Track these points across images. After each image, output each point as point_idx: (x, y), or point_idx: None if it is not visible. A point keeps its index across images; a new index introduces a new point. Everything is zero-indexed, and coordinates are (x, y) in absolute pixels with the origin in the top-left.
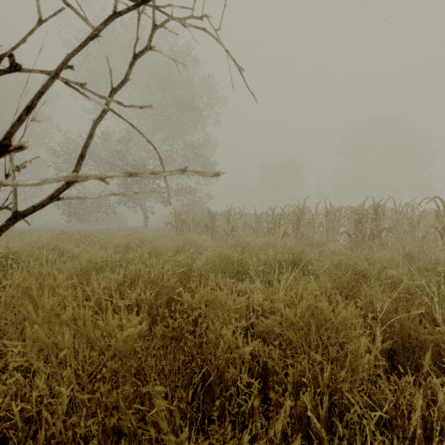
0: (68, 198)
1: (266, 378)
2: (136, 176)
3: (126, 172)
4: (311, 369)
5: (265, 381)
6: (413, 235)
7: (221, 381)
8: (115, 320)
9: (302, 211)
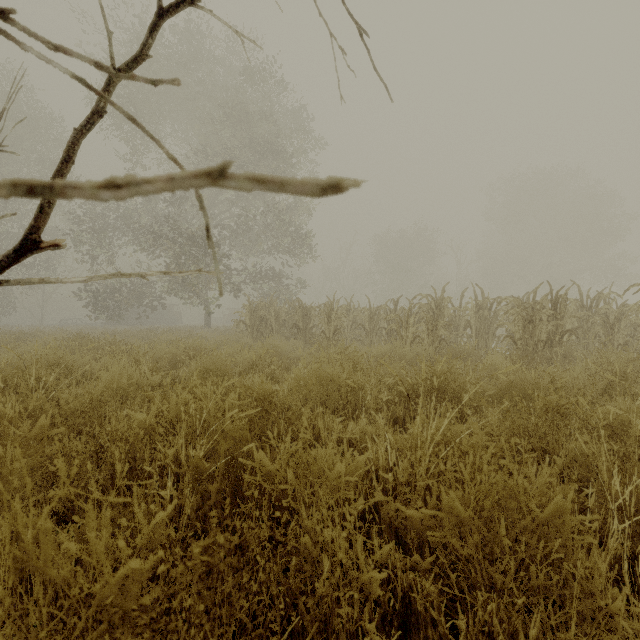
0: (19, 281)
1: (409, 620)
2: (50, 194)
3: (17, 180)
4: (501, 617)
5: (406, 625)
6: (610, 340)
7: (325, 637)
8: (102, 542)
9: (440, 304)
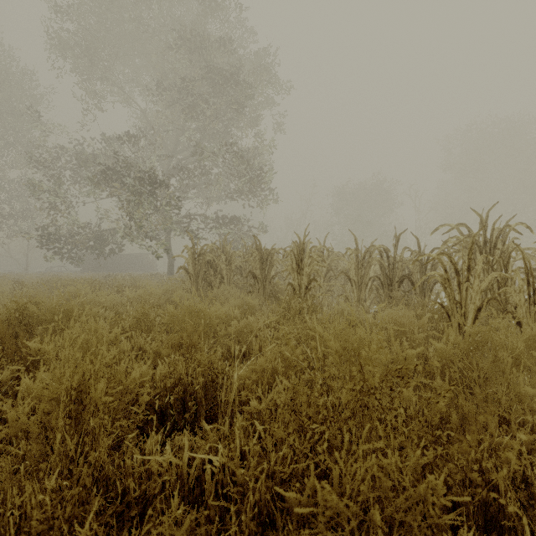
0: None
1: None
2: None
3: None
4: None
5: None
6: None
7: None
8: None
9: (491, 238)
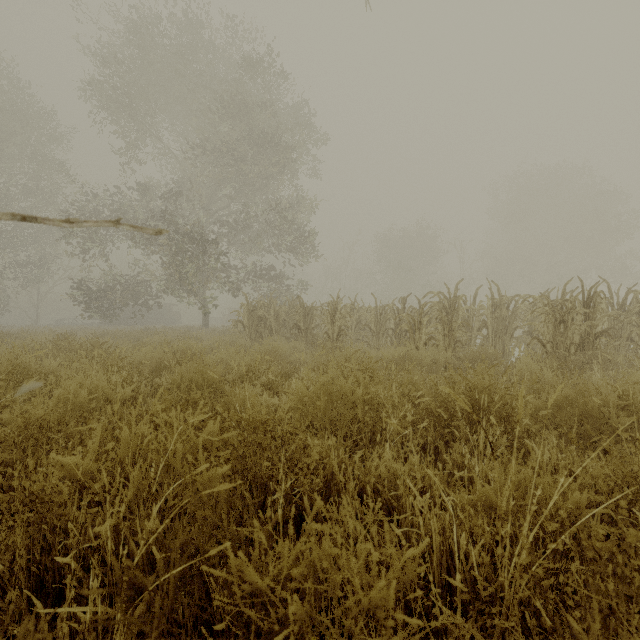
0: None
1: None
2: None
3: None
4: None
5: None
6: None
7: None
8: None
9: (453, 303)
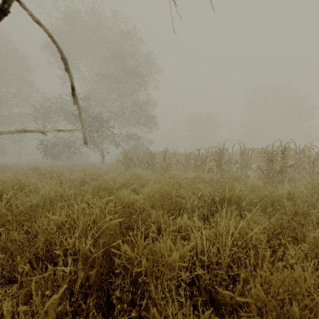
0: None
1: None
2: None
3: None
4: None
5: None
6: (312, 170)
7: None
8: None
9: (222, 151)
